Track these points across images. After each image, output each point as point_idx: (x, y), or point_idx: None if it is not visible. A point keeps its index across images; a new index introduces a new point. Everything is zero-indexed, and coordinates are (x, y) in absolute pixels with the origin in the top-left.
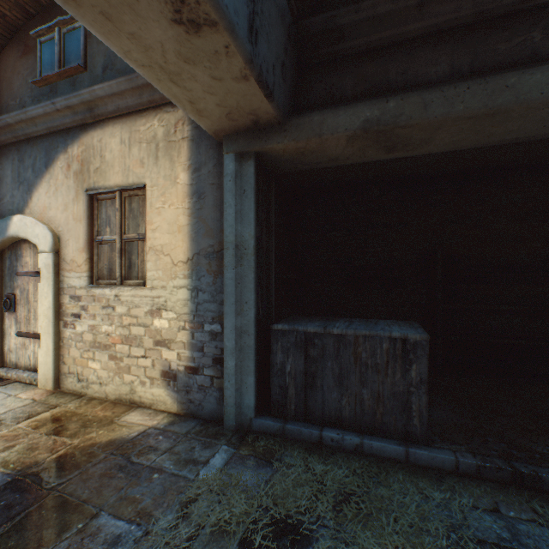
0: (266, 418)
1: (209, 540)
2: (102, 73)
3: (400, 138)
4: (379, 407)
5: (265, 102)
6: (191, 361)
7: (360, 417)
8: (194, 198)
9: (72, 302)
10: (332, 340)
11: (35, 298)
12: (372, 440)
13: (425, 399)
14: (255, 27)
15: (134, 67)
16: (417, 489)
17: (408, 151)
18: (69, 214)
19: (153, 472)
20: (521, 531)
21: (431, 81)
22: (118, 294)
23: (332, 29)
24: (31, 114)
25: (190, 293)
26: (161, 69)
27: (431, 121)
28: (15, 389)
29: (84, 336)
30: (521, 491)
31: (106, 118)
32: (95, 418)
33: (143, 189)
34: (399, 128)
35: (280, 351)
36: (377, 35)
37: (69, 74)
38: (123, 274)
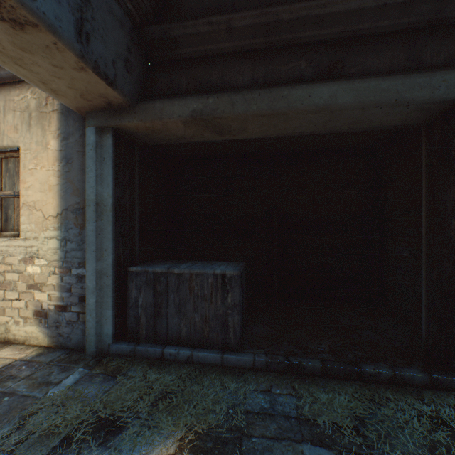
0: (122, 343)
1: (35, 442)
2: None
3: (222, 126)
4: (206, 326)
5: (110, 89)
6: (61, 301)
7: (194, 335)
8: (63, 162)
9: None
10: (174, 277)
11: None
12: (199, 352)
13: (238, 318)
14: (85, 30)
15: None
16: (221, 383)
17: (235, 135)
18: None
19: (5, 396)
20: (278, 402)
21: (239, 86)
22: None
23: (168, 38)
24: None
25: (60, 243)
26: (2, 53)
27: (237, 115)
28: None
29: None
30: (291, 376)
31: None
32: None
33: (19, 151)
34: (217, 118)
35: (134, 288)
36: (202, 47)
37: None
38: (0, 226)
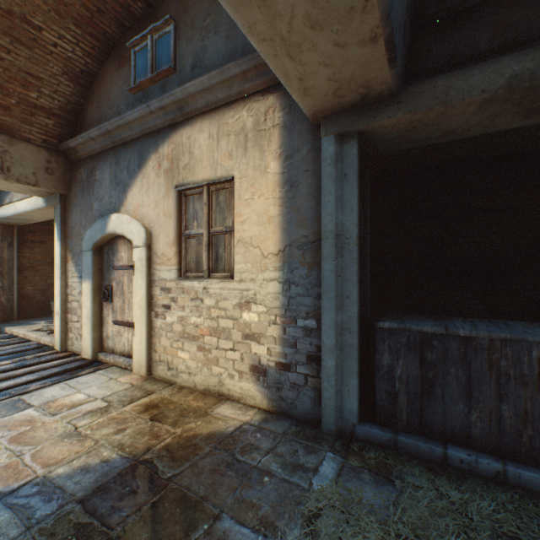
0: (371, 425)
1: None
2: (190, 72)
3: None
4: (526, 428)
5: (385, 69)
6: (282, 357)
7: (497, 437)
8: (285, 187)
9: (162, 294)
10: (456, 342)
11: (129, 290)
12: (520, 468)
13: None
14: None
15: (253, 43)
16: None
17: None
18: (159, 210)
19: (262, 474)
20: None
21: None
22: (206, 287)
23: None
24: (128, 119)
25: (281, 286)
26: (282, 41)
27: None
28: (114, 372)
29: (173, 327)
30: None
31: (195, 115)
32: (190, 407)
33: (230, 181)
34: None
35: (386, 352)
36: None
37: (160, 77)
38: (210, 266)
